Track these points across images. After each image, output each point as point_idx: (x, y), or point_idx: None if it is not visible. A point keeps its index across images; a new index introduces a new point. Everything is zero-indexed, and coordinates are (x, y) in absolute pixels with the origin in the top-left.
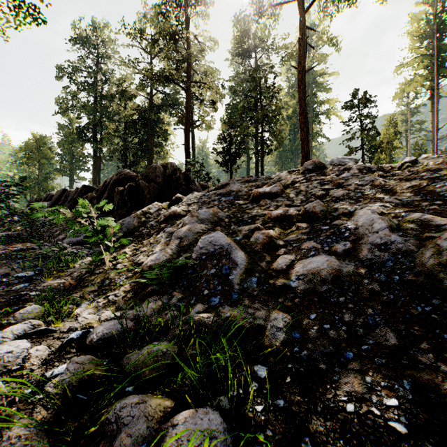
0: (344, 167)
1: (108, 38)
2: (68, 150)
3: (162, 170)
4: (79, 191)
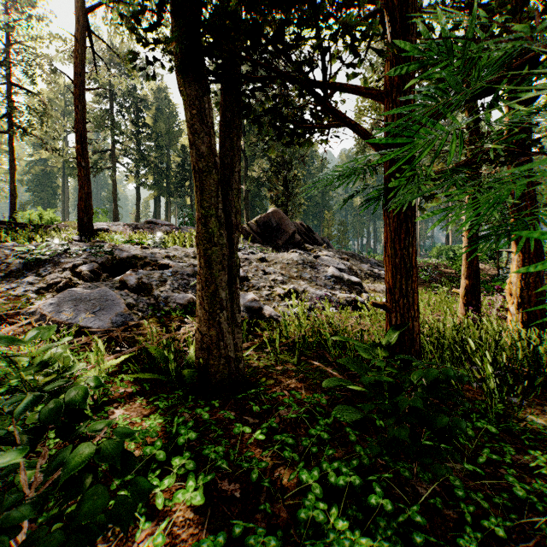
0: None
1: None
2: None
3: None
4: None
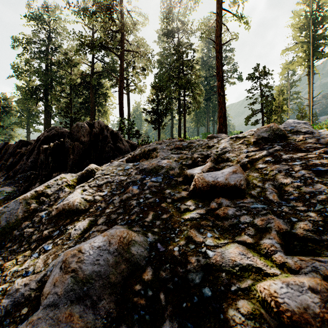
0: None
1: (58, 16)
2: (25, 107)
3: (88, 128)
4: (15, 145)
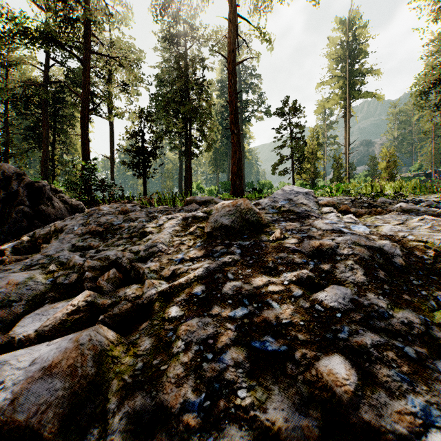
0: (317, 244)
1: None
2: None
3: None
4: None
